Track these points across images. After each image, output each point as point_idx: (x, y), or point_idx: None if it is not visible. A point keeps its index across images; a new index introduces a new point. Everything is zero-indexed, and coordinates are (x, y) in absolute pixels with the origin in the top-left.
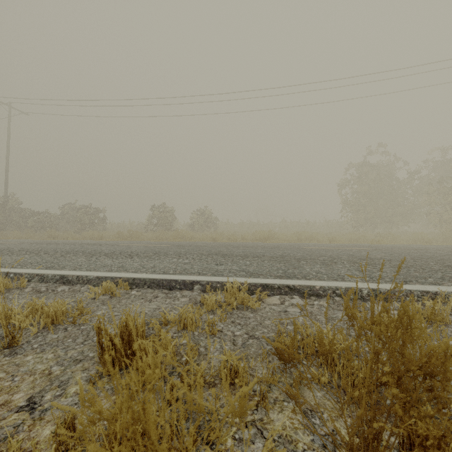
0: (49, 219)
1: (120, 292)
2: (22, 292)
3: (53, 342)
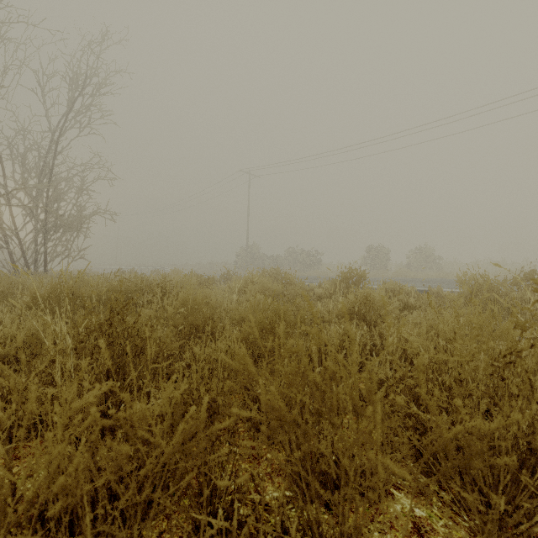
0: (278, 261)
1: None
2: None
3: None
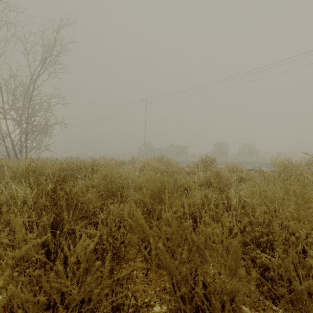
0: (163, 152)
1: None
2: None
3: None
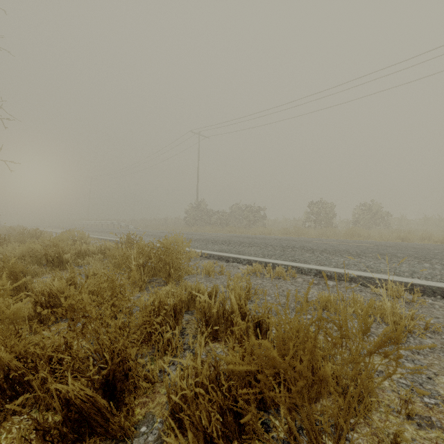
0: (224, 217)
1: (408, 297)
2: (297, 281)
3: (440, 349)
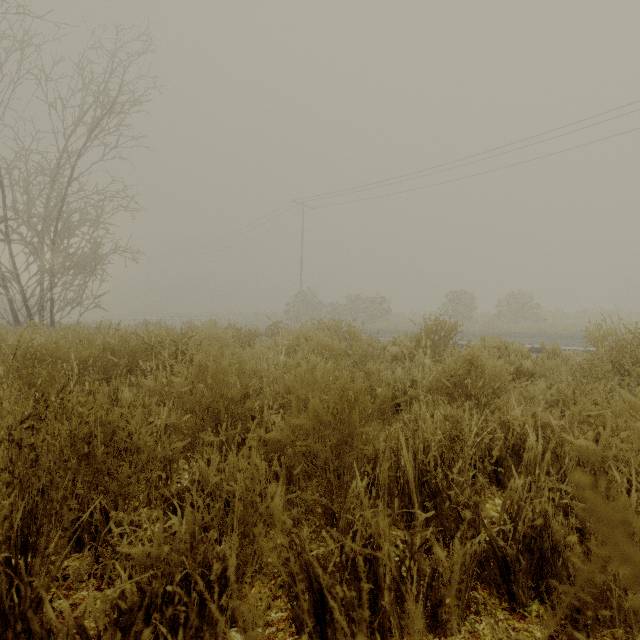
0: (338, 311)
1: None
2: None
3: None
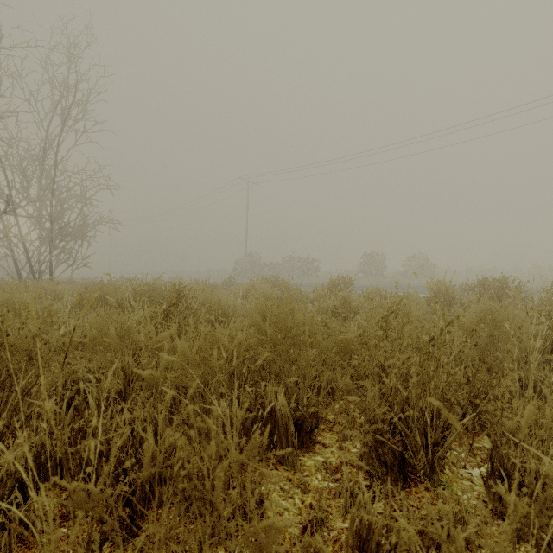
0: (277, 269)
1: None
2: None
3: None
